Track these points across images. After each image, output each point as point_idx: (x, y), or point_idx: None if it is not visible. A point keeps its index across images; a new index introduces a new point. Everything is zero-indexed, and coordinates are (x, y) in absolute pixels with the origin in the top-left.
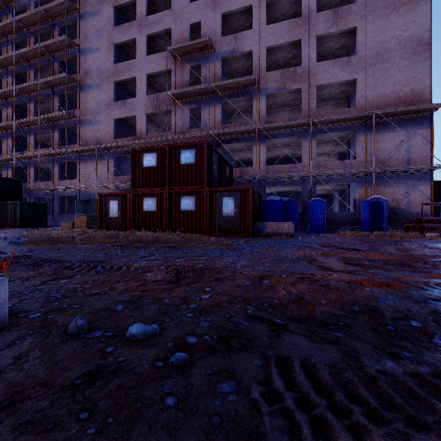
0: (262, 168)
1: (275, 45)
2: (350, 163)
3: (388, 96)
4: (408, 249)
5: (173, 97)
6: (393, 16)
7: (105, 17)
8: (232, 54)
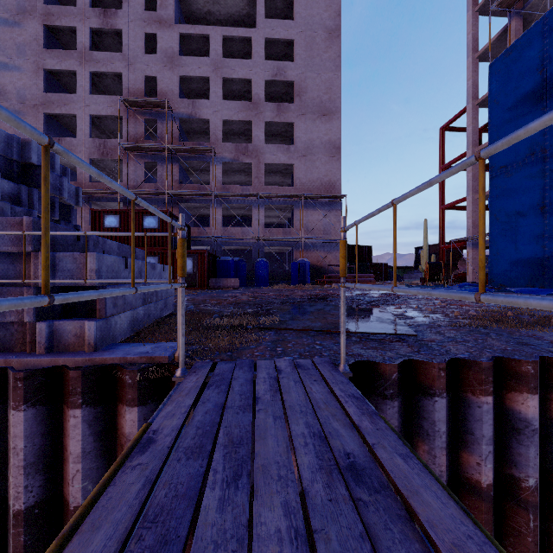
0: (219, 229)
1: (231, 120)
2: (289, 231)
3: (315, 182)
4: (294, 293)
5: (126, 148)
6: (318, 122)
7: (31, 33)
8: (190, 118)
